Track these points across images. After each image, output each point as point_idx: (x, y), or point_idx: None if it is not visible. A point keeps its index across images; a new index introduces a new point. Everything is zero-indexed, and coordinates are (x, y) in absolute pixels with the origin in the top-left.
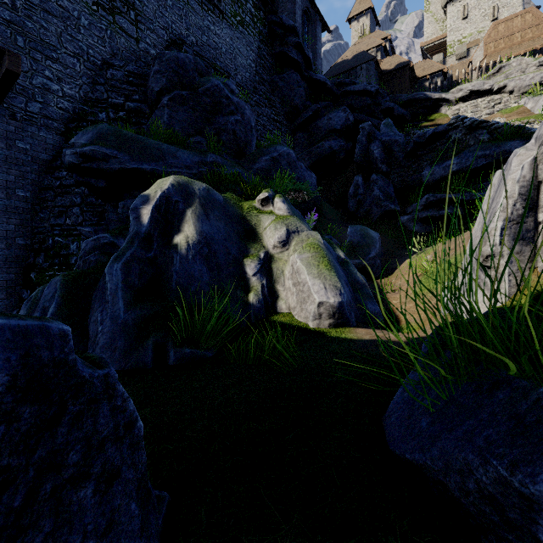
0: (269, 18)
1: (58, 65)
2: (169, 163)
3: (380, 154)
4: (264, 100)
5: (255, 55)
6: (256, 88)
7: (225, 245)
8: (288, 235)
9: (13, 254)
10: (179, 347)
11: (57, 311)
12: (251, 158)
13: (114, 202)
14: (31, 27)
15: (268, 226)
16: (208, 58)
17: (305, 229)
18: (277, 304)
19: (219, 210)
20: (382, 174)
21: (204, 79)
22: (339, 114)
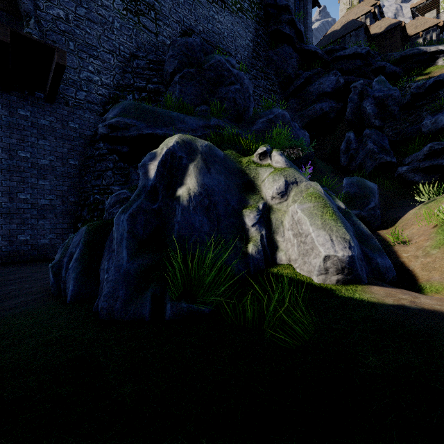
0: (264, 2)
1: (98, 61)
2: (177, 127)
3: (373, 110)
4: (260, 73)
5: (253, 35)
6: (253, 64)
7: (225, 197)
8: (286, 186)
9: (66, 208)
10: (176, 300)
11: (79, 257)
12: (249, 121)
13: (135, 164)
14: (79, 34)
15: (266, 178)
16: (212, 43)
17: (303, 180)
18: (276, 255)
19: (219, 165)
20: (374, 129)
21: (209, 56)
22: (330, 78)
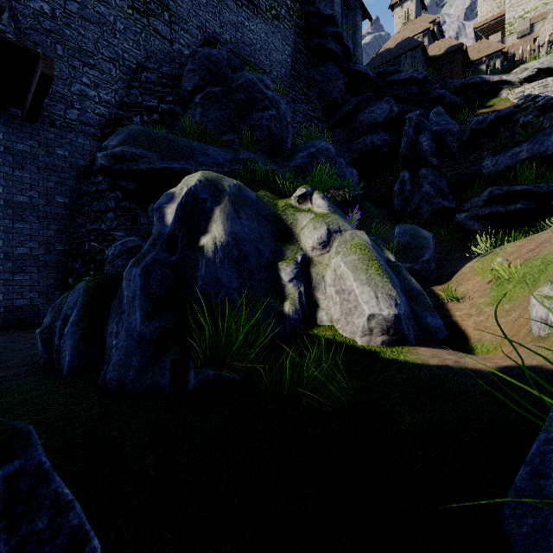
0: (305, 9)
1: (95, 71)
2: (199, 161)
3: (430, 146)
4: (300, 96)
5: (291, 49)
6: (292, 84)
7: (257, 247)
8: (328, 235)
9: (52, 259)
10: (201, 367)
11: (77, 320)
12: (287, 155)
13: (145, 205)
14: (70, 35)
15: (306, 226)
16: (242, 56)
17: (348, 228)
18: (316, 315)
19: (251, 209)
20: (432, 168)
21: (238, 74)
22: (382, 105)
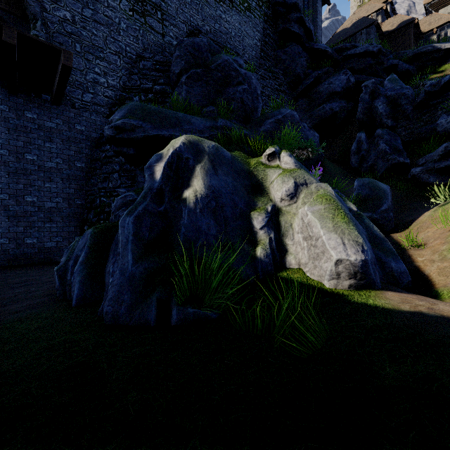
0: (273, 0)
1: (105, 63)
2: (184, 128)
3: (385, 109)
4: (268, 73)
5: (260, 35)
6: (261, 64)
7: (232, 199)
8: (295, 188)
9: (73, 211)
10: (182, 305)
11: (85, 260)
12: (257, 122)
13: (141, 166)
14: (86, 35)
15: (275, 180)
16: (220, 43)
17: (313, 181)
18: (285, 258)
19: (227, 166)
20: (387, 129)
21: (216, 56)
22: (340, 77)
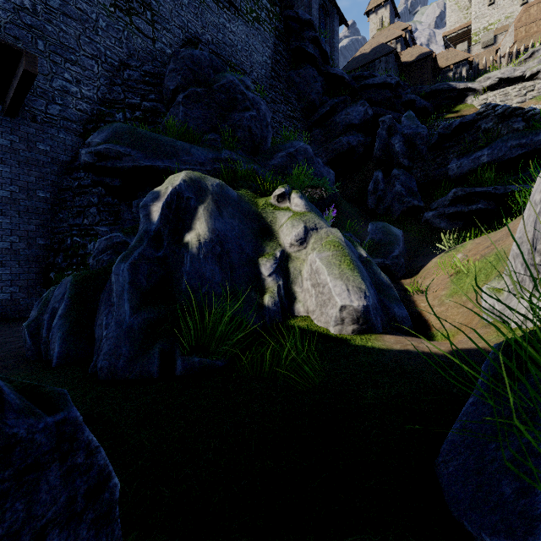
0: (285, 13)
1: (77, 67)
2: (182, 160)
3: (401, 148)
4: (280, 97)
5: (271, 51)
6: (272, 85)
7: (239, 244)
8: (305, 232)
9: (33, 253)
10: (187, 355)
11: (65, 313)
12: (267, 154)
13: (128, 201)
14: (51, 31)
15: (284, 224)
16: (223, 56)
17: (324, 226)
18: (294, 306)
19: (233, 207)
20: (403, 169)
21: (219, 75)
22: (358, 108)
